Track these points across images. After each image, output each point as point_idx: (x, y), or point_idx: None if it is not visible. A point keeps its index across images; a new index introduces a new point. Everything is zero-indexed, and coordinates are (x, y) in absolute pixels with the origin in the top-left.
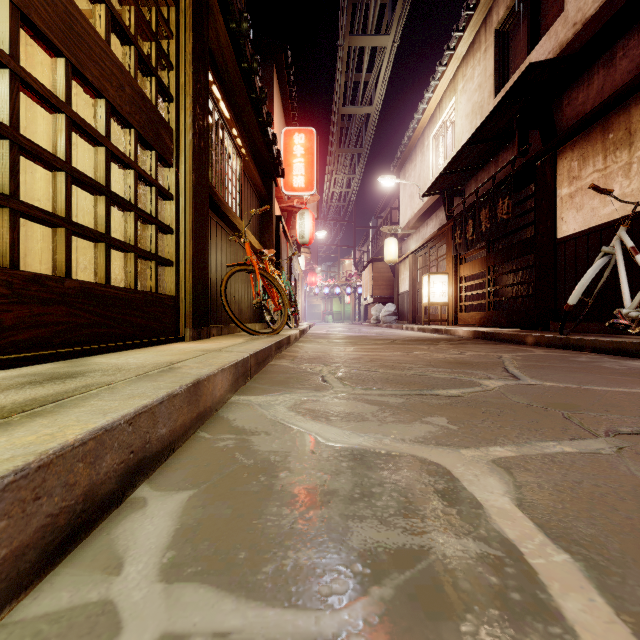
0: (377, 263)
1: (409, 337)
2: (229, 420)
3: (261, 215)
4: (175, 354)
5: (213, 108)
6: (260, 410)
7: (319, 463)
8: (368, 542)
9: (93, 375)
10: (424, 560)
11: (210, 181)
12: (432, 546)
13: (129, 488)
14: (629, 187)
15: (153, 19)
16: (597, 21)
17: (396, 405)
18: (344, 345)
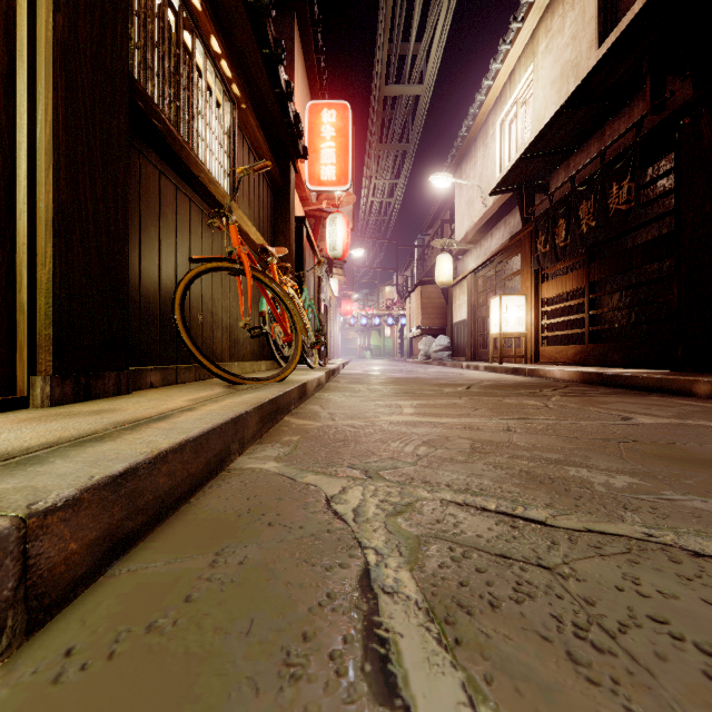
0: (426, 286)
1: (484, 380)
2: None
3: (274, 209)
4: None
5: None
6: None
7: None
8: None
9: None
10: None
11: (156, 103)
12: None
13: None
14: None
15: None
16: None
17: None
18: (396, 397)
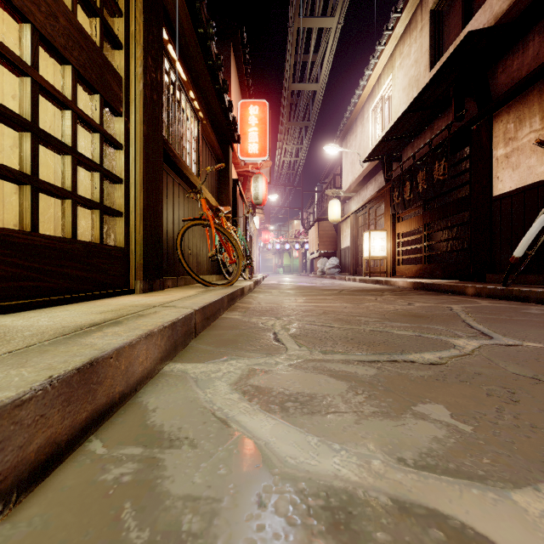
0: (322, 222)
1: (353, 287)
2: (146, 411)
3: (219, 177)
4: (106, 311)
5: (169, 68)
6: (194, 389)
7: (270, 543)
8: None
9: None
10: None
11: (166, 138)
12: None
13: None
14: None
15: None
16: None
17: (368, 380)
18: (295, 296)
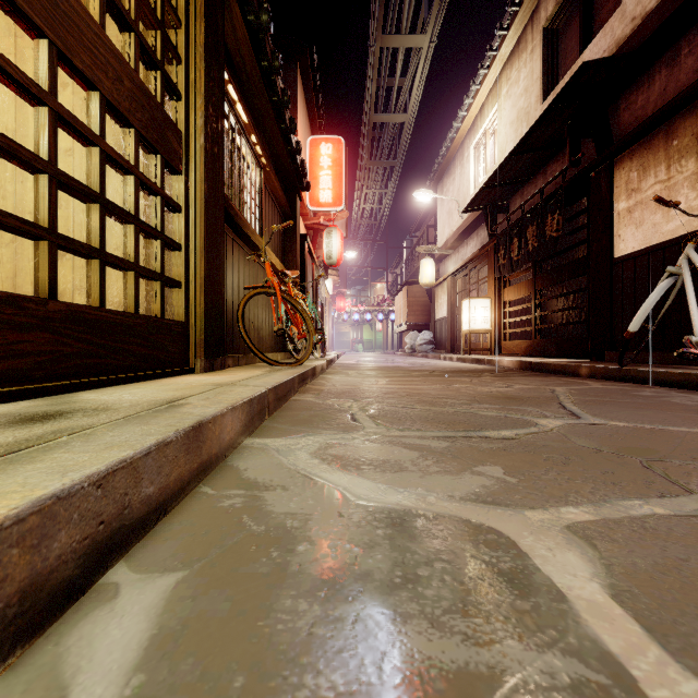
0: (412, 286)
1: (448, 368)
2: (239, 470)
3: (284, 233)
4: (180, 389)
5: (229, 111)
6: (277, 457)
7: (348, 530)
8: (416, 659)
9: (72, 416)
10: (497, 691)
11: (226, 193)
12: (506, 666)
13: (97, 571)
14: (696, 200)
15: (158, 4)
16: (659, 14)
17: (440, 450)
18: (376, 377)
